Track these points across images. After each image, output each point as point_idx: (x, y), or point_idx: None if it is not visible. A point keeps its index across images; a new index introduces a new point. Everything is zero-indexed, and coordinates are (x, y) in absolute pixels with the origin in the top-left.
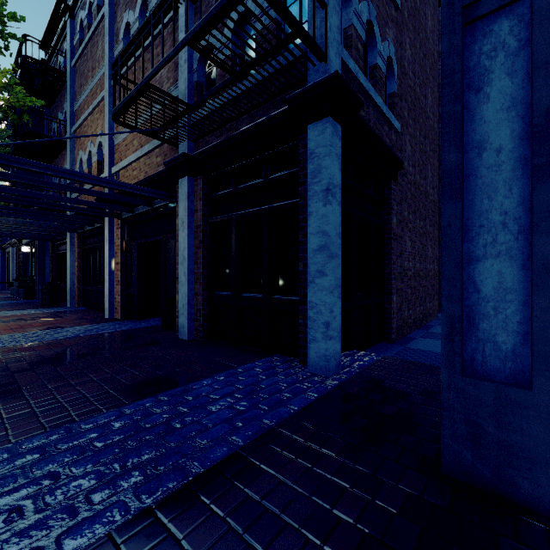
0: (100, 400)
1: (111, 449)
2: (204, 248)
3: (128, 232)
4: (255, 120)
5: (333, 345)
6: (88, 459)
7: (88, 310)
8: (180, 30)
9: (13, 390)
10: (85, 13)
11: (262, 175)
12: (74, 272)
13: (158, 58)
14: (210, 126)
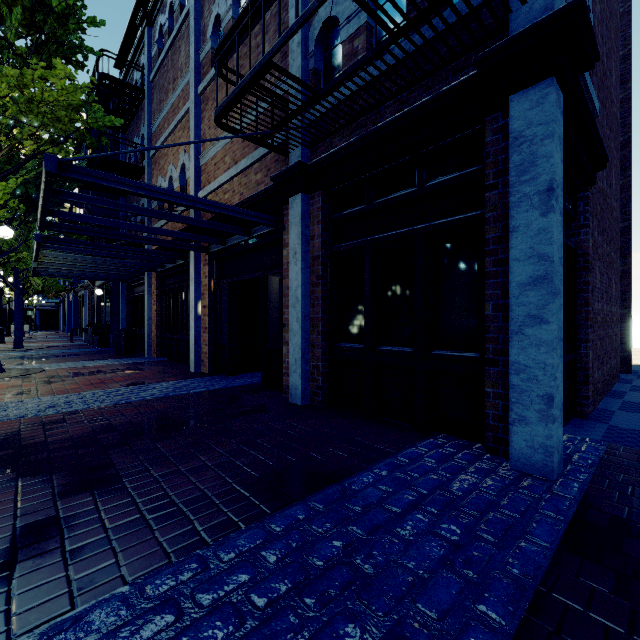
0: (228, 502)
1: (282, 615)
2: (324, 286)
3: (217, 269)
4: (406, 106)
5: (556, 430)
6: (255, 638)
7: (169, 361)
8: (290, 5)
9: (109, 476)
10: (165, 17)
11: (414, 183)
12: (152, 318)
13: (258, 50)
14: (336, 123)
